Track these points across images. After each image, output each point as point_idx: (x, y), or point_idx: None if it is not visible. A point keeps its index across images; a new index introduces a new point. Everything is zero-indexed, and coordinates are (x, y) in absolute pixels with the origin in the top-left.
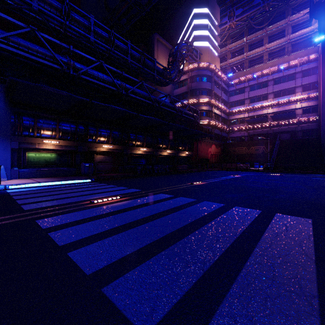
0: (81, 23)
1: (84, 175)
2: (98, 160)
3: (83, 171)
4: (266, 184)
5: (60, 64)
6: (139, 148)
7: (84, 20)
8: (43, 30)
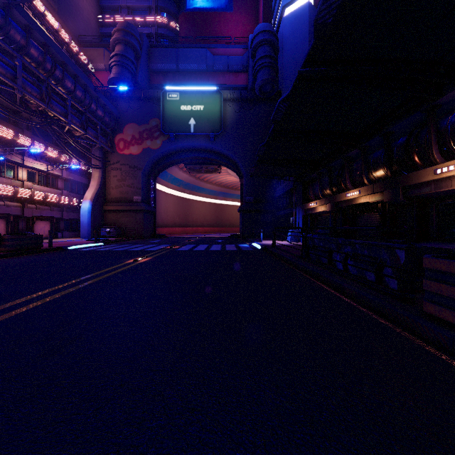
0: None
1: None
2: (361, 223)
3: None
4: (1, 271)
5: None
6: (434, 169)
7: None
8: None
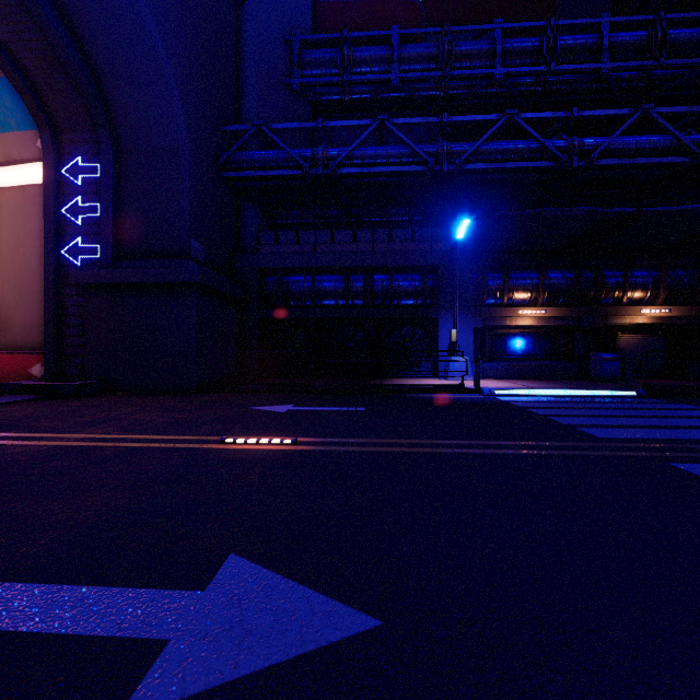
0: (579, 48)
1: (601, 380)
2: (625, 345)
3: (597, 370)
4: None
5: (552, 157)
6: None
7: (585, 36)
8: (488, 109)
